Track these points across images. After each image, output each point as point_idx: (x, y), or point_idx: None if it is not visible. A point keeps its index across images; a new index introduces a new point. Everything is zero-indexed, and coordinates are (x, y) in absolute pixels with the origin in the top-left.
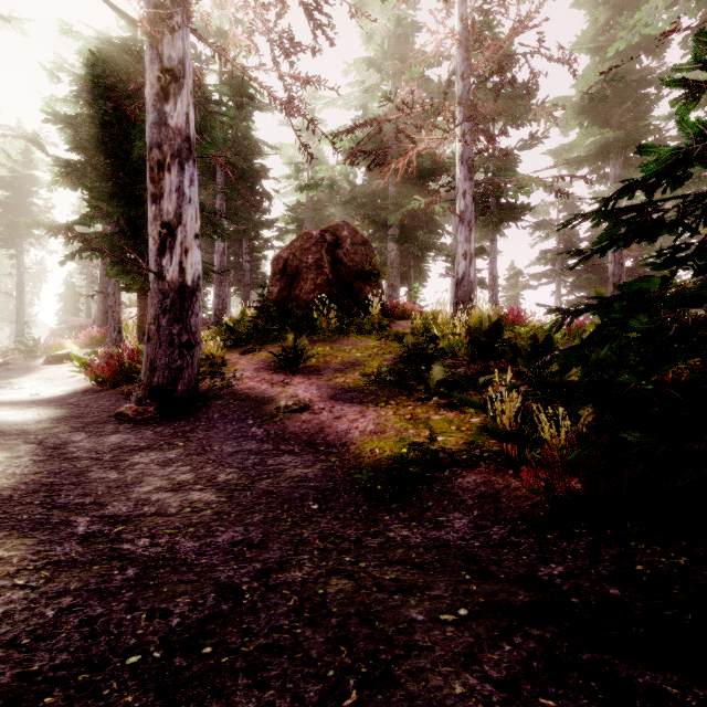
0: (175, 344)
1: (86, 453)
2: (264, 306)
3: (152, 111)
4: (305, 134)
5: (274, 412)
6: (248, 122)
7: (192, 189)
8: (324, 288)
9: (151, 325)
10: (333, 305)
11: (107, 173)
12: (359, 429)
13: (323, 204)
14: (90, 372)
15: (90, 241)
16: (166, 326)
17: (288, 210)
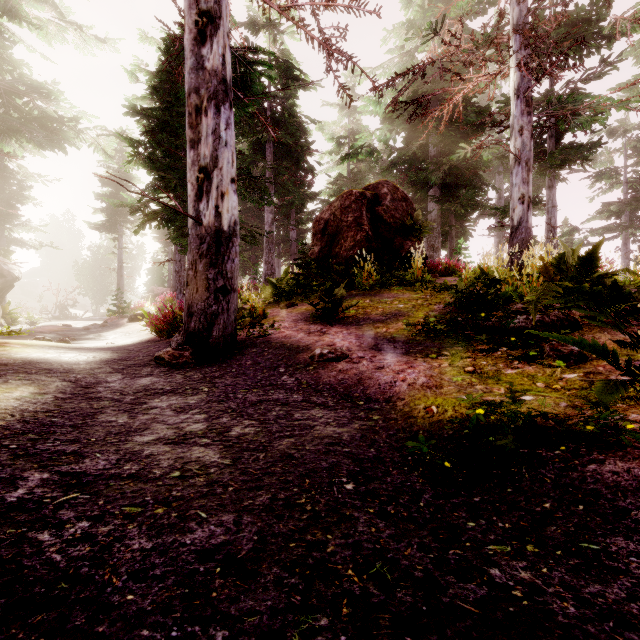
0: (210, 289)
1: (111, 394)
2: (304, 262)
3: (191, 56)
4: (346, 111)
5: (308, 361)
6: (292, 99)
7: (228, 132)
8: (363, 245)
9: (189, 270)
10: (372, 259)
11: (170, 149)
12: (407, 382)
13: (362, 175)
14: (150, 324)
15: (156, 211)
16: (202, 271)
17: (330, 183)
